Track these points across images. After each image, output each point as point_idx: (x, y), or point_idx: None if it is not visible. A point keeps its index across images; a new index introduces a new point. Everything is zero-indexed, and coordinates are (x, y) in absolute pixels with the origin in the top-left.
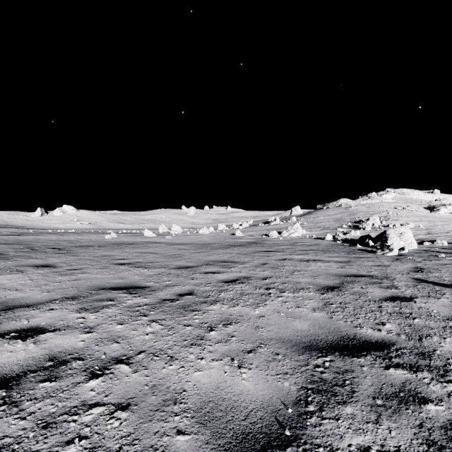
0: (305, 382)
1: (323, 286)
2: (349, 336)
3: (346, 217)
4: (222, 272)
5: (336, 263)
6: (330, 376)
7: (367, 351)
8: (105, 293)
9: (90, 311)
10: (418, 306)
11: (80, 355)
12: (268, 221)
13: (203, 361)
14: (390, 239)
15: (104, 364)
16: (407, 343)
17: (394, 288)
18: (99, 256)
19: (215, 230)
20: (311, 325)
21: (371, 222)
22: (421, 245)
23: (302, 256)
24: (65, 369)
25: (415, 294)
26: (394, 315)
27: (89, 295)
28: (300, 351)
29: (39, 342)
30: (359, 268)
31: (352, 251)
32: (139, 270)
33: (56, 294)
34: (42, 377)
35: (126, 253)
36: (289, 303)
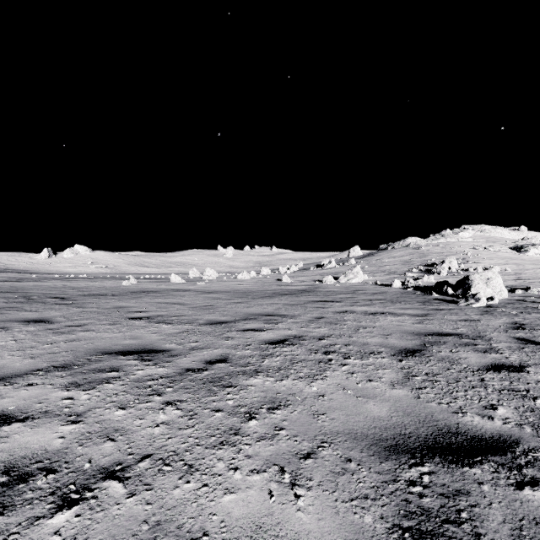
0: (397, 515)
1: (400, 349)
2: (450, 428)
3: (416, 260)
4: (266, 330)
5: (411, 316)
6: (434, 503)
7: (482, 455)
8: (109, 360)
9: (82, 388)
10: (534, 380)
11: (52, 463)
12: (322, 264)
13: (238, 475)
14: (475, 286)
15: (85, 479)
16: (536, 441)
17: (494, 352)
18: (111, 308)
19: (258, 275)
20: (392, 410)
21: (447, 266)
22: (512, 293)
23: (367, 308)
24: (23, 489)
25: (525, 360)
26: (505, 393)
27: (86, 363)
28: (382, 455)
29: None
30: (441, 323)
31: (427, 301)
32: (159, 327)
33: (43, 361)
34: None
35: (145, 304)
36: (358, 374)
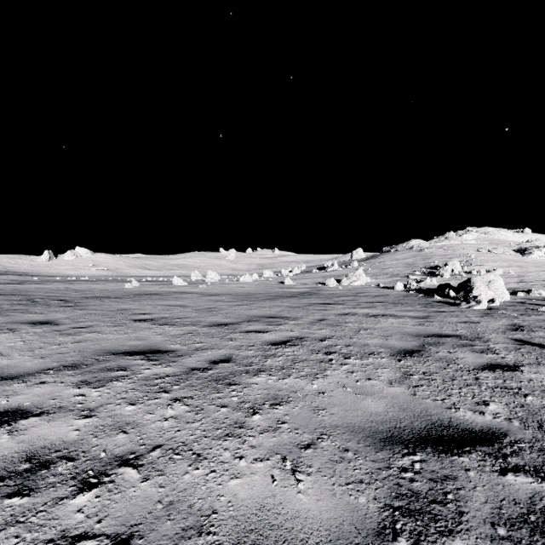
0: (389, 496)
1: (399, 349)
2: (443, 422)
3: (419, 262)
4: (269, 331)
5: (411, 318)
6: (423, 487)
7: (470, 445)
8: (116, 359)
9: (92, 386)
10: (527, 378)
11: (70, 452)
12: (324, 266)
13: (243, 462)
14: (476, 289)
15: (102, 466)
16: (523, 433)
17: (491, 352)
18: (115, 310)
19: (260, 278)
20: (389, 406)
21: (450, 268)
22: (513, 296)
23: (368, 310)
24: (46, 474)
25: (520, 360)
26: (498, 390)
27: (95, 362)
28: (377, 445)
29: (17, 432)
30: (441, 325)
31: (429, 303)
32: (163, 329)
33: (52, 360)
34: (10, 489)
35: (148, 307)
36: (357, 373)
